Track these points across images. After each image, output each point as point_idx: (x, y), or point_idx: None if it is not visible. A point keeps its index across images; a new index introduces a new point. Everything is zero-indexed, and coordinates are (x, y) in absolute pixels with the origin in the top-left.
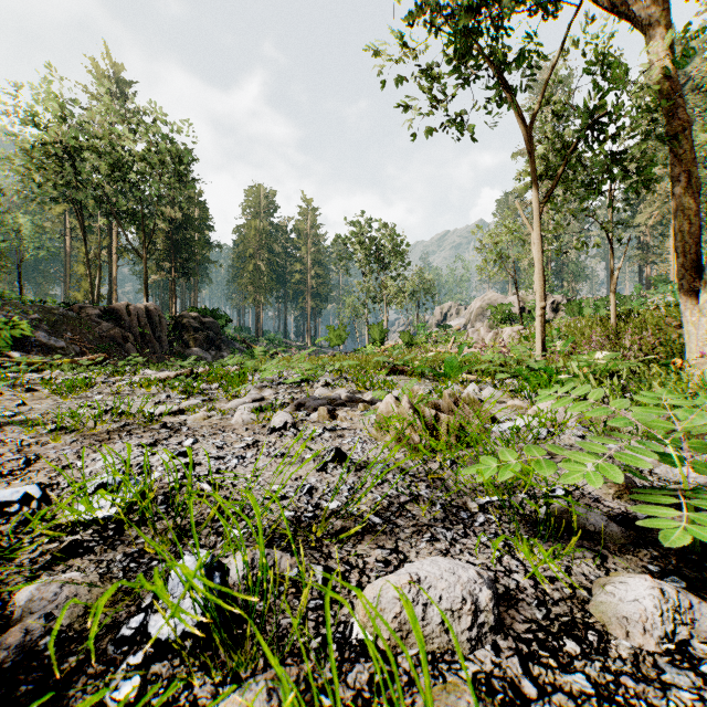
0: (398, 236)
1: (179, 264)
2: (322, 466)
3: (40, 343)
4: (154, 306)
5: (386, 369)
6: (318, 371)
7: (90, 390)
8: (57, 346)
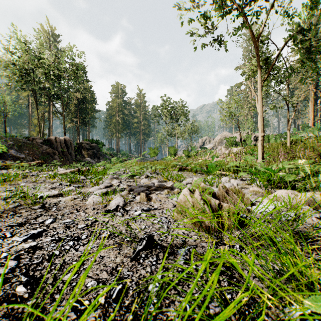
0: (182, 105)
1: (81, 119)
2: (135, 255)
3: (12, 155)
4: (68, 138)
5: (177, 168)
6: (144, 169)
7: (22, 180)
8: (21, 157)
